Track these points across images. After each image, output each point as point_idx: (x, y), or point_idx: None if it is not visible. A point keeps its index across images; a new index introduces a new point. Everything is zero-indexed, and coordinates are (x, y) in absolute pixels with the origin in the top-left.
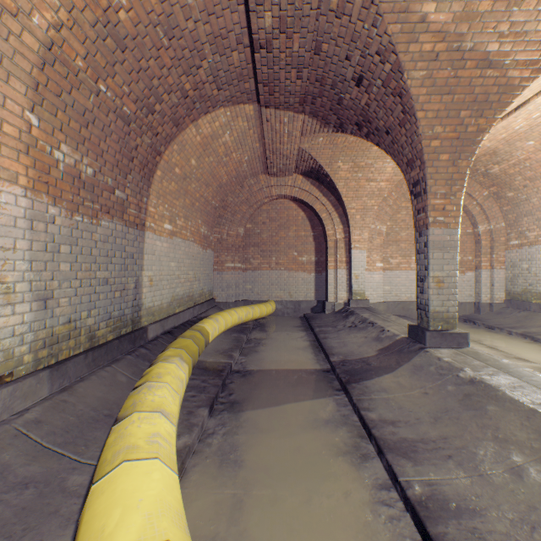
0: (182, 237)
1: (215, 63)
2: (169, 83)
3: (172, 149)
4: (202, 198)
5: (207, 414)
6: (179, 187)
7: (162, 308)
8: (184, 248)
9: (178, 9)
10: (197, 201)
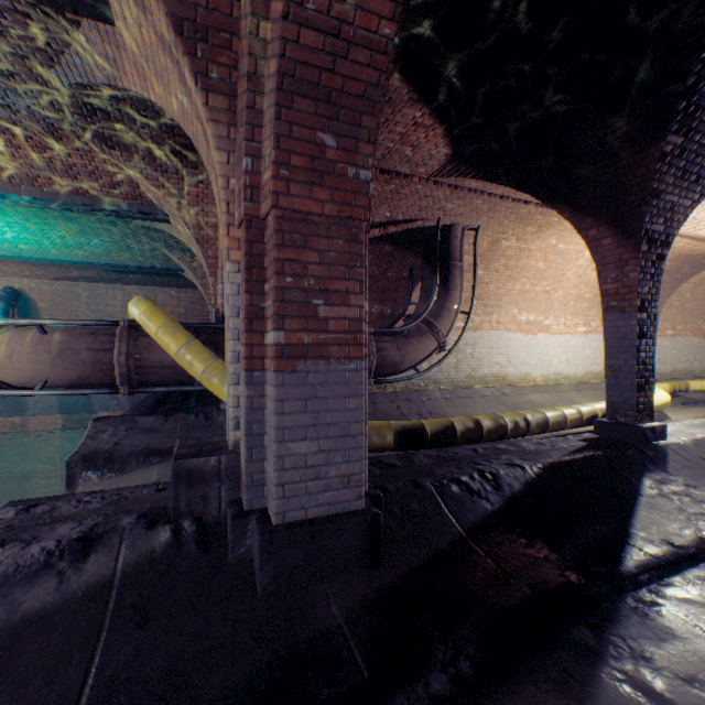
0: (680, 335)
1: (690, 266)
2: (665, 281)
3: (669, 297)
4: (699, 307)
5: (678, 403)
6: (676, 310)
7: (665, 373)
8: (682, 341)
9: (667, 268)
10: (694, 311)
